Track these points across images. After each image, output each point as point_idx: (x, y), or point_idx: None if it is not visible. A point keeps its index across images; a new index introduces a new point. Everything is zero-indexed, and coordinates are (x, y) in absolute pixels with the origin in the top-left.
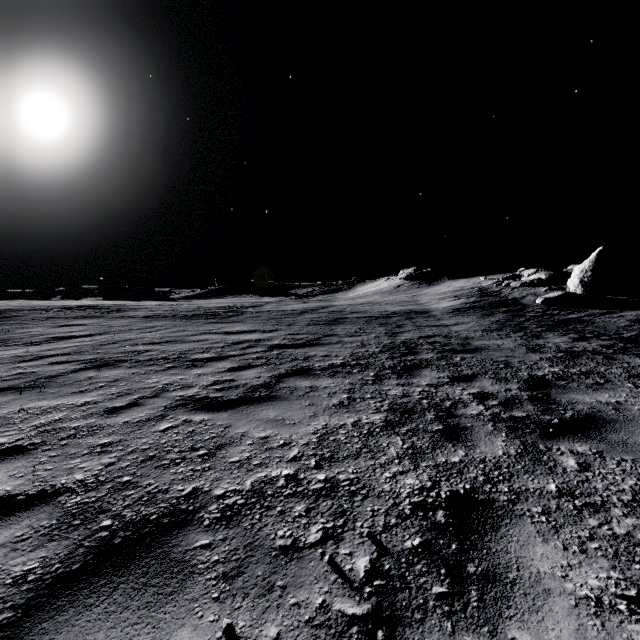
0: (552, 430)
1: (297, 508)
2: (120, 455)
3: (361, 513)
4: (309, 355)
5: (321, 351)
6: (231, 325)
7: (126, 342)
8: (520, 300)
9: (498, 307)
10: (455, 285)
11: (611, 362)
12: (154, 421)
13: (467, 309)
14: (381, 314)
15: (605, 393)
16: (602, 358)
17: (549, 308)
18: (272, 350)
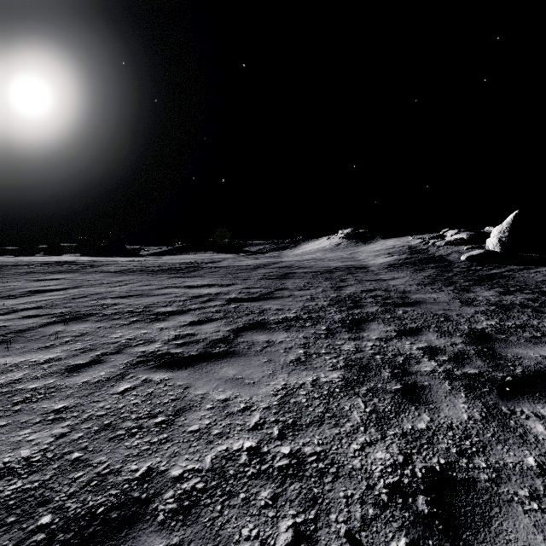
0: (509, 389)
1: (262, 494)
2: (74, 423)
3: (334, 500)
4: (264, 308)
5: (275, 304)
6: (192, 279)
7: (96, 296)
8: (446, 257)
9: (427, 263)
10: (387, 244)
11: (541, 315)
12: (113, 381)
13: (400, 265)
14: (325, 269)
15: (545, 347)
16: (531, 311)
17: (472, 264)
18: (230, 304)
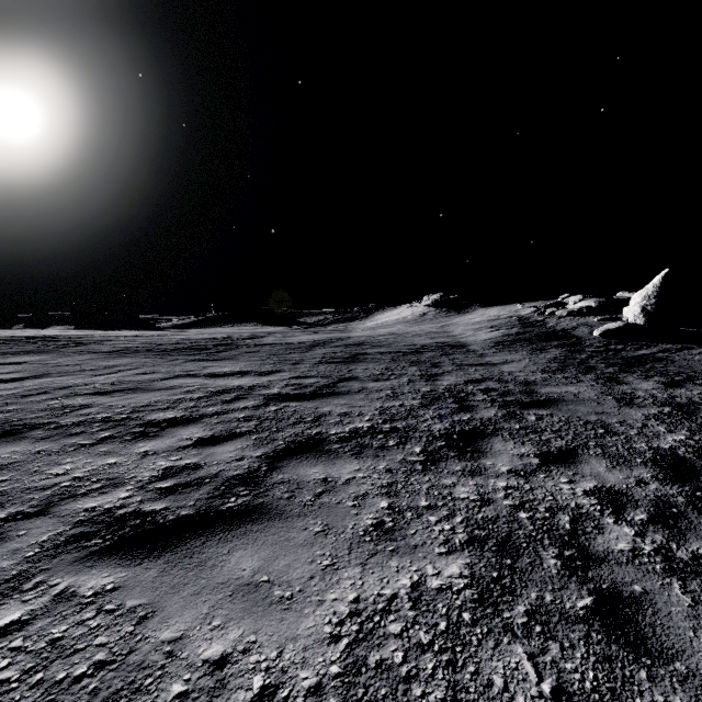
0: None
1: None
2: None
3: None
4: (321, 413)
5: (338, 405)
6: (219, 364)
7: (62, 391)
8: (572, 332)
9: (548, 340)
10: (489, 313)
11: None
12: None
13: (512, 342)
14: (409, 348)
15: None
16: None
17: (610, 342)
18: (268, 404)
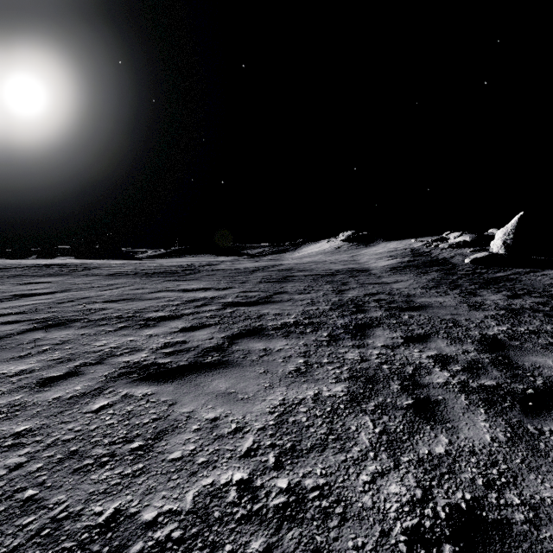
0: (532, 404)
1: (253, 545)
2: (34, 451)
3: None
4: (262, 313)
5: (273, 309)
6: (188, 283)
7: (84, 300)
8: (450, 260)
9: (431, 266)
10: (389, 246)
11: None
12: (89, 397)
13: (403, 268)
14: (326, 272)
15: None
16: (543, 316)
17: (477, 267)
18: (226, 308)
